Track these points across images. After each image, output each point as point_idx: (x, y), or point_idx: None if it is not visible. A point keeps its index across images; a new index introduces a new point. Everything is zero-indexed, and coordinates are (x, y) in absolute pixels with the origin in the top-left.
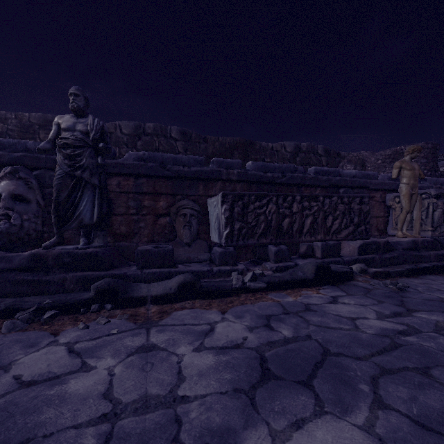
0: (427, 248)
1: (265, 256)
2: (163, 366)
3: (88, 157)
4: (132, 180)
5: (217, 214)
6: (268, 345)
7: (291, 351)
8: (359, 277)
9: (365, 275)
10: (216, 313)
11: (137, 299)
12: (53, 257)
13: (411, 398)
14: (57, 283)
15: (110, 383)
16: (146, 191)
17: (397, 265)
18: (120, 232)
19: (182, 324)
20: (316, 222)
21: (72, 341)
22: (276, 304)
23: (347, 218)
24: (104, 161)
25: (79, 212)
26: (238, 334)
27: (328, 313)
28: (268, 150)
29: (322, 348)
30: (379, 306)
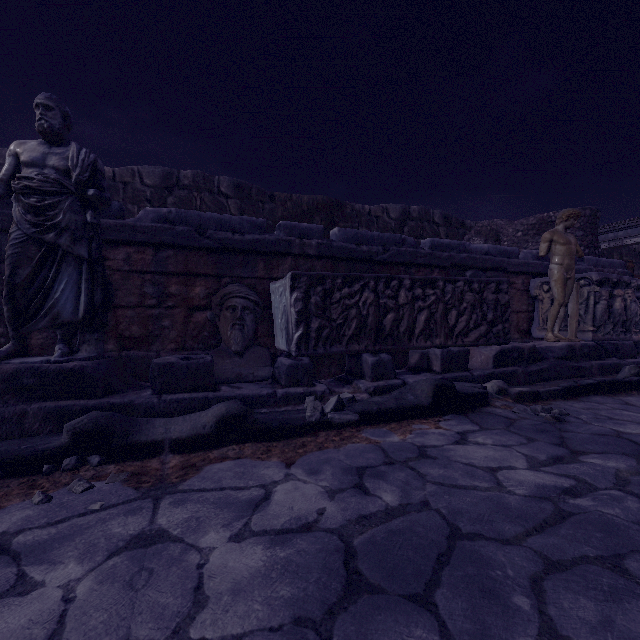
0: (587, 357)
1: (358, 370)
2: (170, 576)
3: (68, 210)
4: (149, 252)
5: (284, 307)
6: (360, 522)
7: (397, 533)
8: (496, 401)
9: (504, 398)
10: (277, 465)
11: (145, 445)
12: (4, 377)
13: (603, 621)
14: (11, 420)
15: (61, 621)
16: (173, 270)
17: (548, 381)
18: (130, 334)
19: (218, 488)
20: (433, 319)
21: (12, 530)
22: (373, 447)
23: (478, 314)
24: (97, 220)
25: (52, 302)
26: (311, 504)
27: (454, 462)
28: (363, 215)
29: (447, 526)
30: (529, 448)
